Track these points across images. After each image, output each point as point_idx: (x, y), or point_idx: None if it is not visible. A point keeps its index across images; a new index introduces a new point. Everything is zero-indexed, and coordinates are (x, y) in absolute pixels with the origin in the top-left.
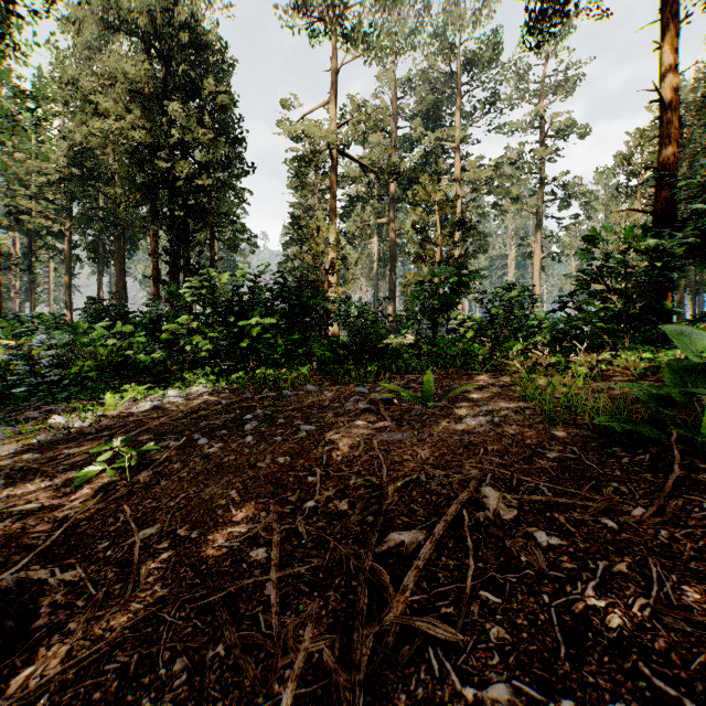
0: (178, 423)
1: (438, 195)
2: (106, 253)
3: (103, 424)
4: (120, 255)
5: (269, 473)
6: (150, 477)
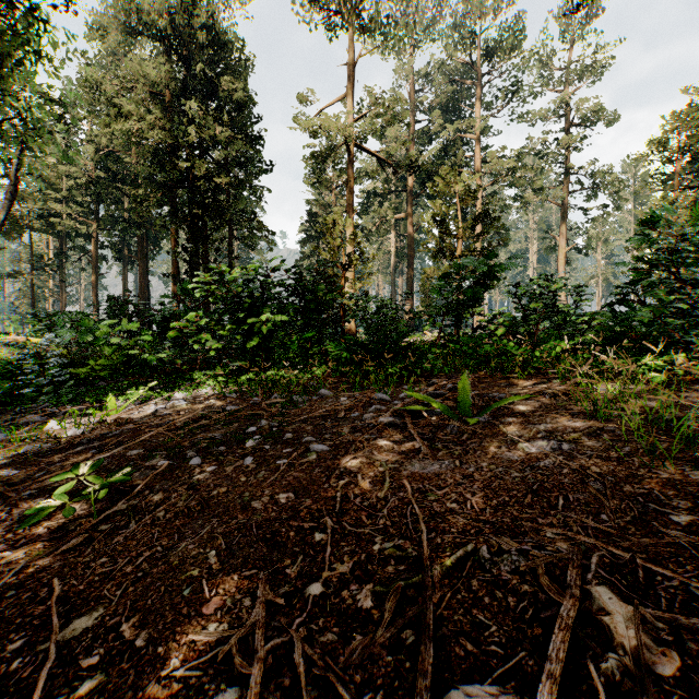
0: (174, 434)
1: (459, 186)
2: (131, 253)
3: (95, 433)
4: (143, 255)
5: (264, 522)
6: (122, 512)
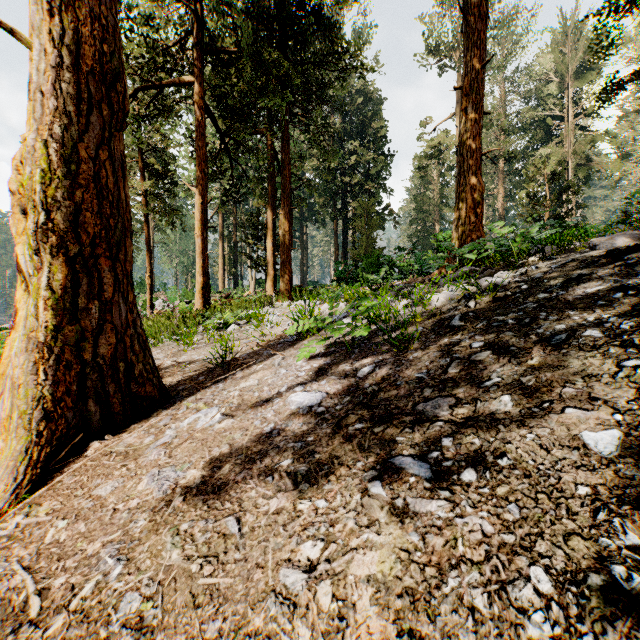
0: None
1: (546, 171)
2: None
3: None
4: (303, 239)
5: None
6: None
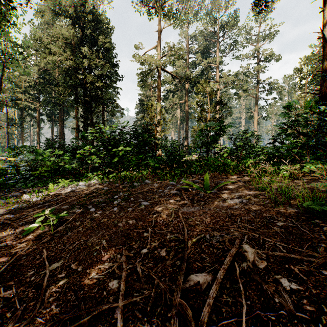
0: (81, 199)
1: (209, 89)
2: (55, 117)
3: (46, 199)
4: (61, 118)
5: (124, 230)
6: (63, 229)
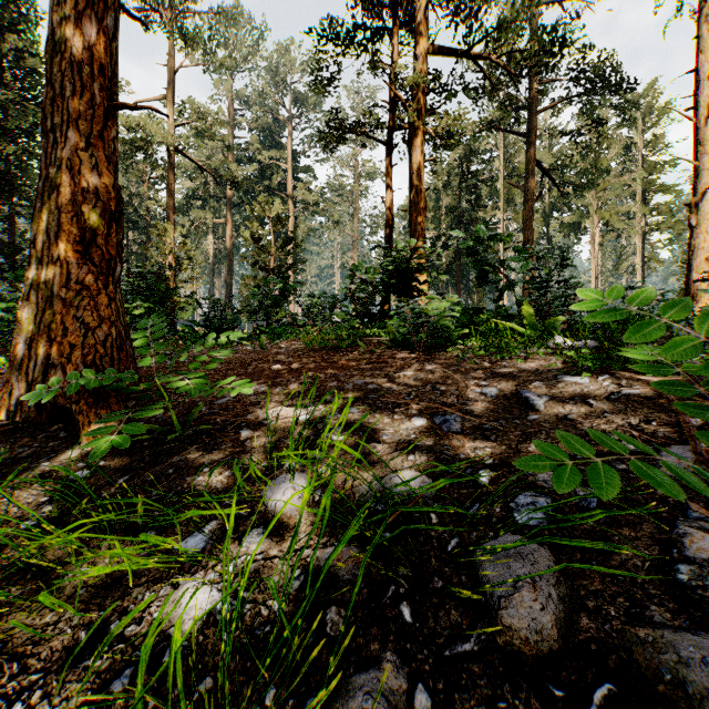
0: None
1: (272, 214)
2: None
3: None
4: None
5: None
6: None
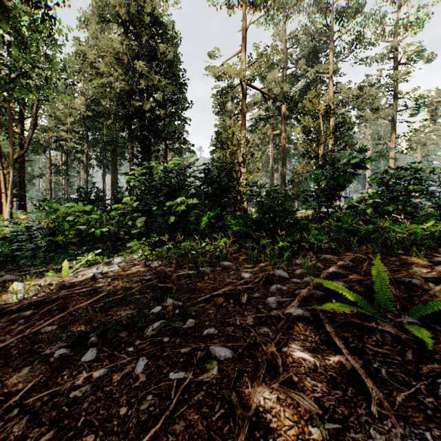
0: (91, 307)
1: (321, 107)
2: (107, 161)
3: (32, 300)
4: (114, 162)
5: None
6: None
